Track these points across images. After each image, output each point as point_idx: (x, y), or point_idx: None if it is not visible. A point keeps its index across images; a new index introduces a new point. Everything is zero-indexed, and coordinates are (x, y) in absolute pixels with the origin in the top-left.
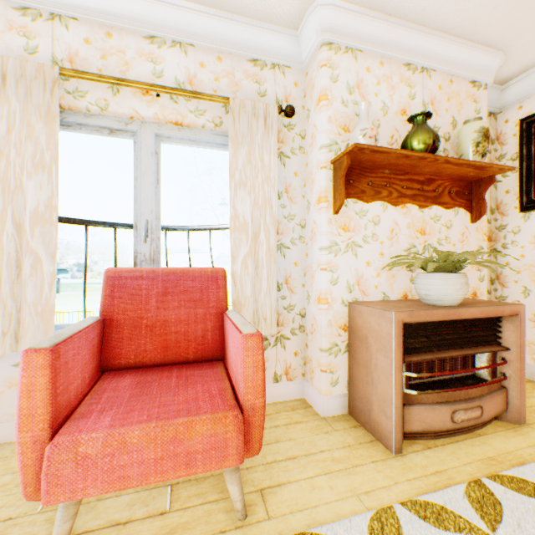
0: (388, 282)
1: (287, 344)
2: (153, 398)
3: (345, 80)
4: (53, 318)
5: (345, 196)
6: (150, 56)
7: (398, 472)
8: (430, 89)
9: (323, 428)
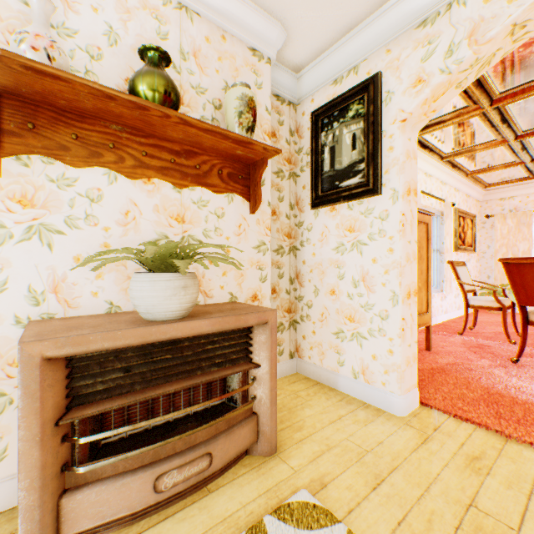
0: (119, 286)
1: None
2: None
3: None
4: None
5: (23, 148)
6: None
7: None
8: (192, 35)
9: None
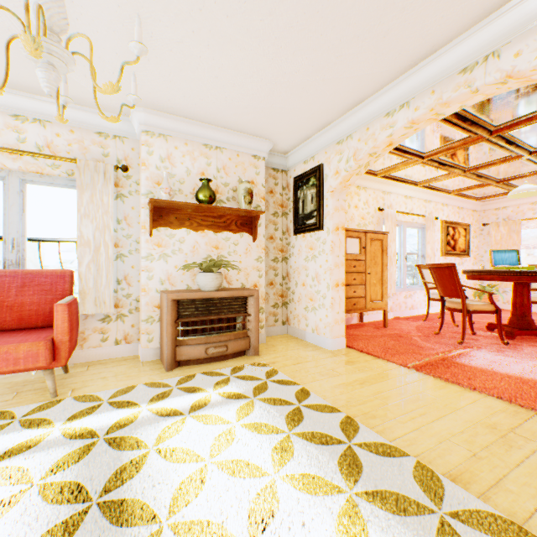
0: (191, 278)
1: (127, 320)
2: (2, 340)
3: (159, 154)
4: None
5: (159, 225)
6: (15, 128)
7: (160, 377)
8: (222, 159)
9: (137, 366)
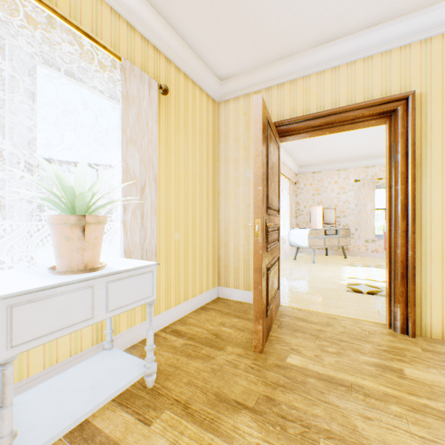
0: None
1: None
2: None
3: None
4: (373, 232)
5: None
6: None
7: None
8: None
9: None
